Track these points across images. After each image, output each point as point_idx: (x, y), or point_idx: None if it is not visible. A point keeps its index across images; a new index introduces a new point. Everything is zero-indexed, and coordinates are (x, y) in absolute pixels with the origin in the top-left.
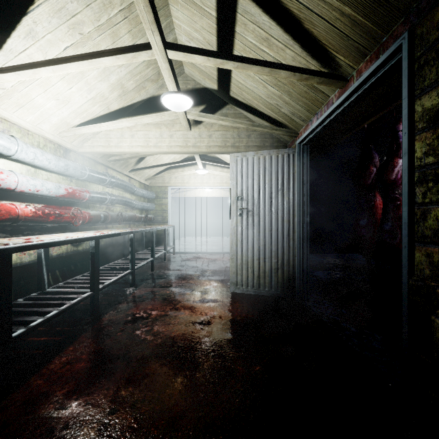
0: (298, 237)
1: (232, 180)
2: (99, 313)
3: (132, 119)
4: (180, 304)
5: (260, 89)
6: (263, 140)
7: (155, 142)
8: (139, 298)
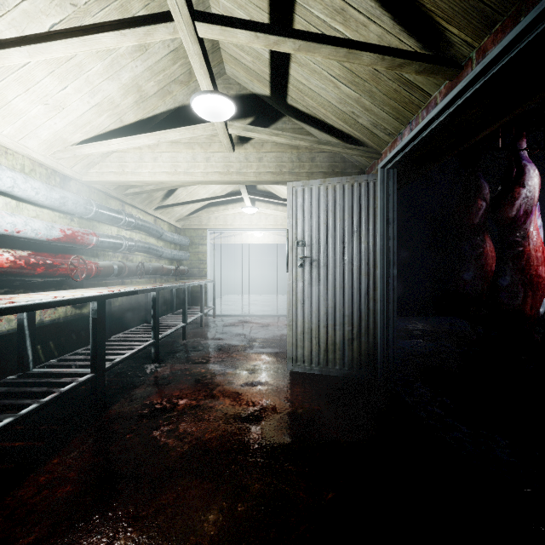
0: (381, 296)
1: (291, 219)
2: (105, 402)
3: (153, 134)
4: (218, 388)
5: (330, 91)
6: (331, 164)
7: (186, 167)
8: (163, 380)
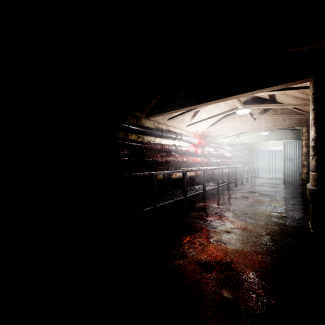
0: None
1: (284, 150)
2: (243, 184)
3: (250, 136)
4: (265, 185)
5: None
6: (297, 135)
7: (255, 139)
8: (251, 184)
